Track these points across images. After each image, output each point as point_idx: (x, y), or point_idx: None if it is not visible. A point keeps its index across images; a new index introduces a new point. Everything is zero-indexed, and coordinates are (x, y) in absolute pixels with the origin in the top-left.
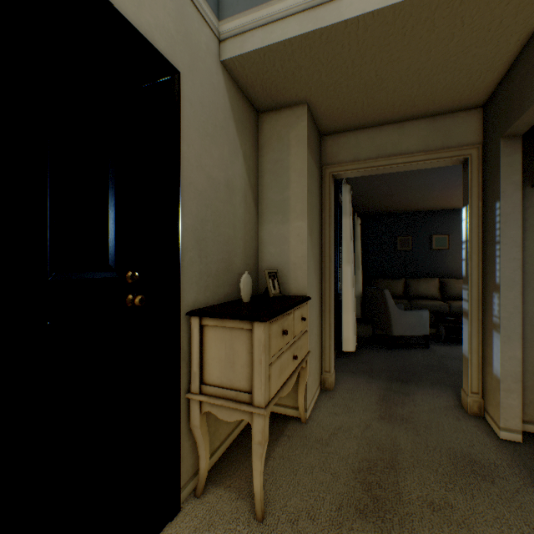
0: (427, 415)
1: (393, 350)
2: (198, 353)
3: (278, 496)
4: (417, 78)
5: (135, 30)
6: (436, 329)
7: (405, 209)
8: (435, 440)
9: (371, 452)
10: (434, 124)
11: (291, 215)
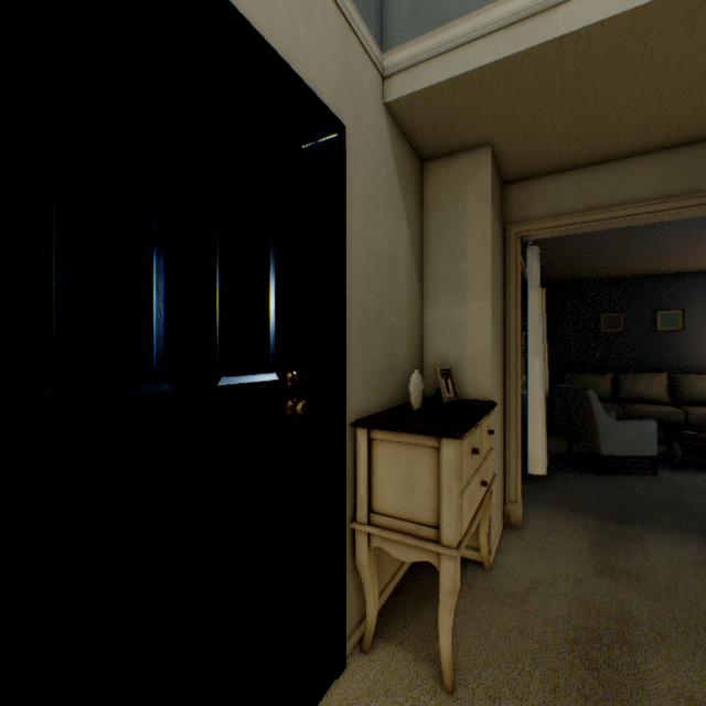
0: (667, 572)
1: (601, 476)
2: (365, 473)
3: (467, 662)
4: (657, 98)
5: (305, 86)
6: (666, 447)
7: (614, 273)
8: (684, 609)
9: (590, 618)
10: (676, 159)
11: (468, 294)
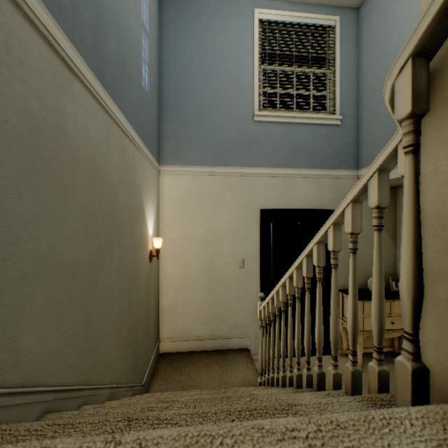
0: None
1: None
2: (341, 304)
3: None
4: None
5: (317, 209)
6: None
7: None
8: None
9: None
10: None
11: None
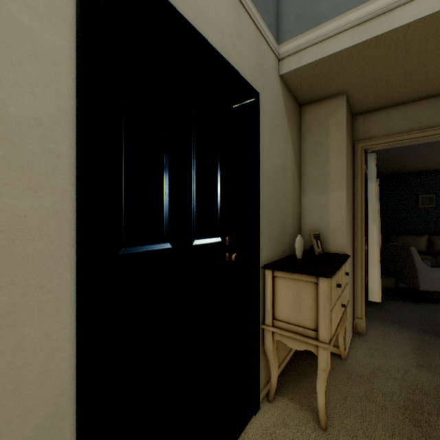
0: None
1: (420, 304)
2: (270, 296)
3: (334, 413)
4: None
5: (239, 75)
6: None
7: (429, 168)
8: None
9: (415, 394)
10: None
11: (330, 187)
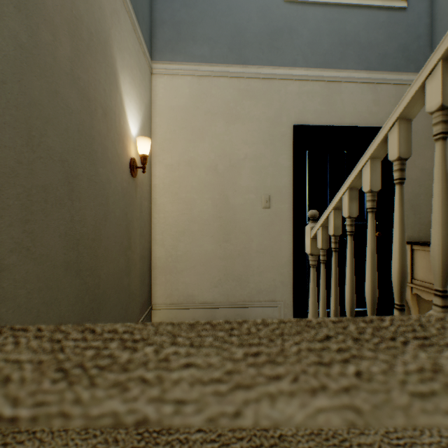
0: None
1: None
2: (409, 263)
3: None
4: None
5: (373, 128)
6: None
7: None
8: None
9: None
10: None
11: None
